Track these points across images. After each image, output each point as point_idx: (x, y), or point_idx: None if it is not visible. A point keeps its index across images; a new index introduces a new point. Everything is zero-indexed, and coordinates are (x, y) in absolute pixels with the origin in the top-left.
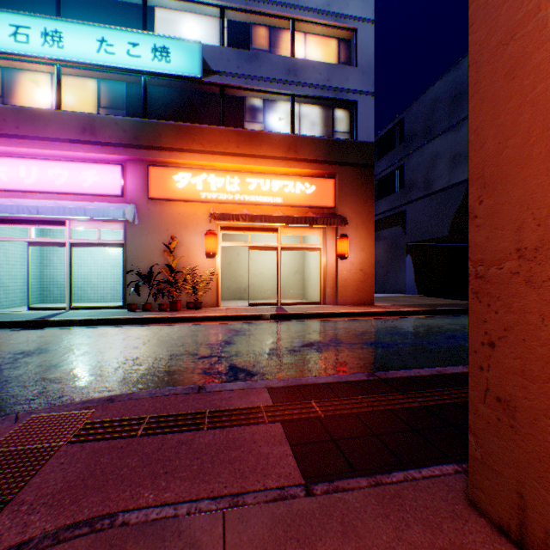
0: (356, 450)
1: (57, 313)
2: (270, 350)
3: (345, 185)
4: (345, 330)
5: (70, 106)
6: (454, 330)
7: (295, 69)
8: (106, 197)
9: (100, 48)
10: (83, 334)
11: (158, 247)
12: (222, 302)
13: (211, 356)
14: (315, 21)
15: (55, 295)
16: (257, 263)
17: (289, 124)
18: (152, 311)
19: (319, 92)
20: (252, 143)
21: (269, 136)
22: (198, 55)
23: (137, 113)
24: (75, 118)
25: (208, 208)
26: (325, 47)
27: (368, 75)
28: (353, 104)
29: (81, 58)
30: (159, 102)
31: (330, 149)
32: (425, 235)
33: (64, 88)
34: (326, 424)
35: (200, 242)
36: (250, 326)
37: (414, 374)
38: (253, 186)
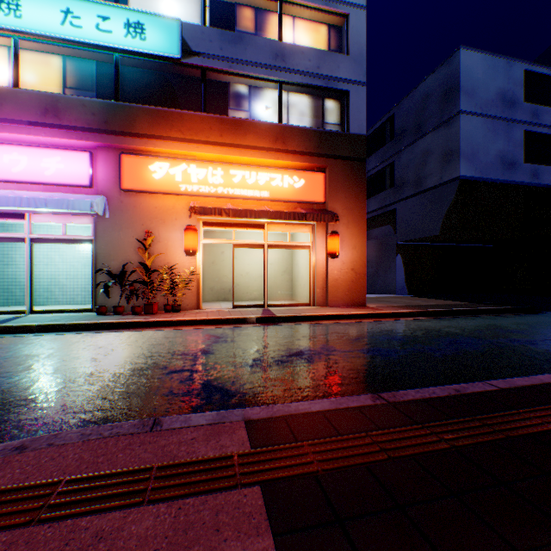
0: (376, 544)
1: (13, 317)
2: (253, 361)
3: (336, 179)
4: (337, 335)
5: (31, 84)
6: (454, 334)
7: (283, 54)
8: (72, 187)
9: (64, 20)
10: (36, 343)
11: (132, 243)
12: (204, 304)
13: (183, 370)
14: (305, 3)
15: (17, 297)
16: (243, 262)
17: (276, 113)
18: (124, 315)
19: (308, 79)
20: (236, 131)
21: (255, 124)
22: (177, 33)
23: (109, 96)
24: (35, 97)
25: (188, 201)
26: (314, 33)
27: (359, 64)
28: (344, 94)
29: (42, 29)
30: (134, 84)
31: (320, 140)
32: (416, 233)
33: (23, 65)
34: (326, 486)
35: (179, 239)
36: (233, 331)
37: (429, 395)
38: (238, 179)
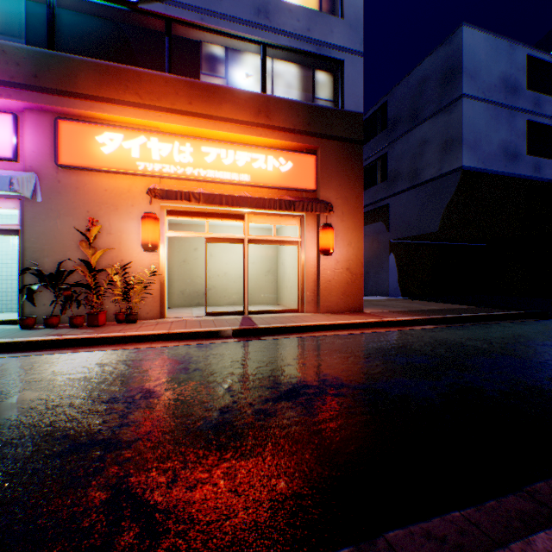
0: None
1: None
2: (220, 413)
3: (329, 163)
4: (339, 355)
5: None
6: (485, 350)
7: (266, 9)
8: None
9: None
10: None
11: (74, 235)
12: (172, 311)
13: (92, 443)
14: None
15: None
16: (220, 261)
17: (259, 83)
18: (59, 328)
19: (297, 43)
20: (209, 99)
21: (233, 92)
22: None
23: (44, 46)
24: None
25: (148, 184)
26: None
27: (356, 30)
28: (338, 64)
29: None
30: (77, 34)
31: (311, 116)
32: (412, 230)
33: None
34: None
35: (137, 230)
36: (200, 350)
37: None
38: (212, 158)
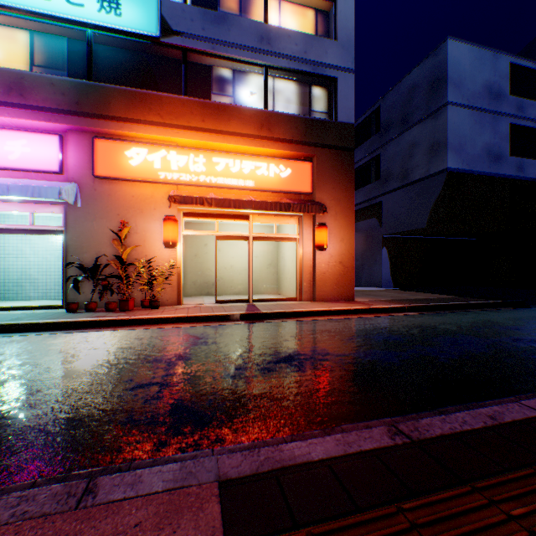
0: None
1: None
2: (236, 369)
3: (324, 169)
4: (328, 334)
5: None
6: (452, 332)
7: (268, 36)
8: (41, 174)
9: None
10: None
11: (107, 234)
12: (186, 299)
13: (151, 383)
14: None
15: None
16: (227, 255)
17: (262, 99)
18: (97, 311)
19: (295, 64)
20: (219, 117)
21: (239, 110)
22: (156, 10)
23: (82, 76)
24: None
25: (168, 190)
26: (301, 17)
27: (348, 50)
28: (332, 81)
29: None
30: (109, 64)
31: (307, 128)
32: (403, 226)
33: None
34: None
35: (159, 230)
36: (215, 329)
37: (461, 426)
38: (221, 167)
